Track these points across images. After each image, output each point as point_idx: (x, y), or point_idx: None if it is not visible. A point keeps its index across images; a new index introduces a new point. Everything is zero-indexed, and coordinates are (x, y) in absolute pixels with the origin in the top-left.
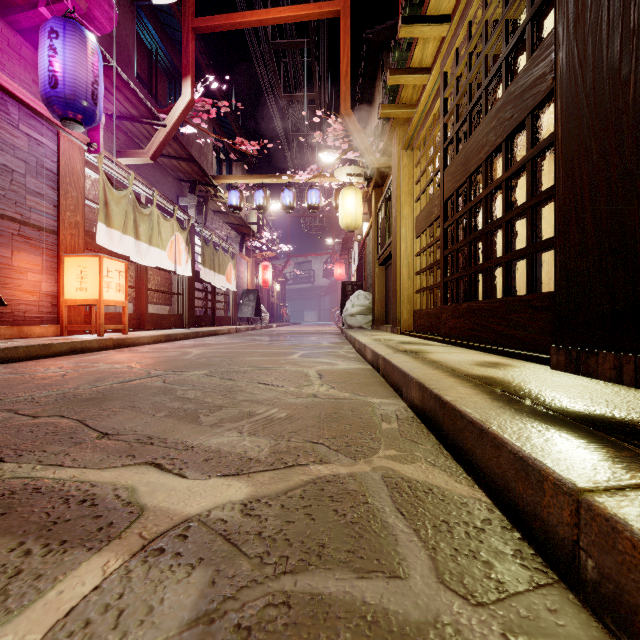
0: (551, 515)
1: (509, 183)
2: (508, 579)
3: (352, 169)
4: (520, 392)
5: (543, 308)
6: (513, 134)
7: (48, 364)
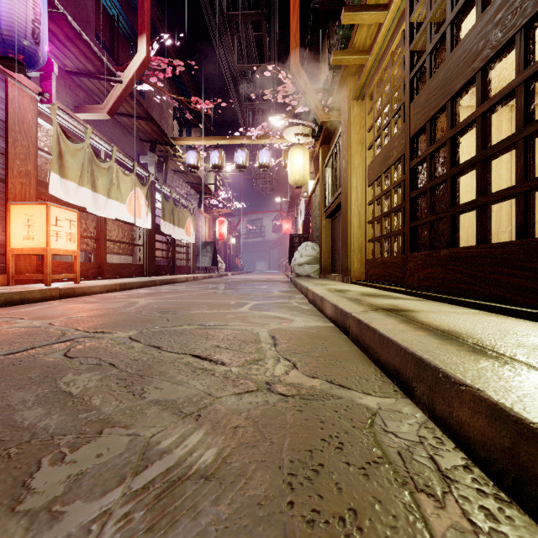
0: None
1: (528, 86)
2: None
3: (300, 129)
4: None
5: None
6: None
7: None
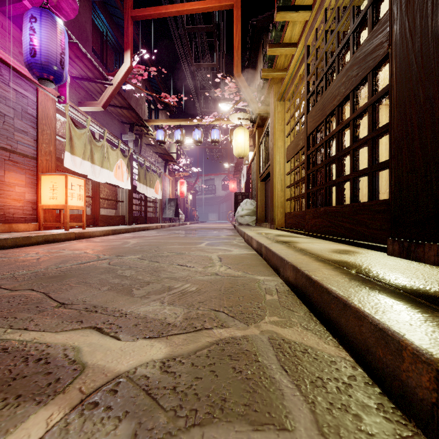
0: (410, 378)
1: (355, 122)
2: (376, 431)
3: (242, 115)
4: (370, 273)
5: (381, 211)
6: (358, 87)
7: (28, 250)
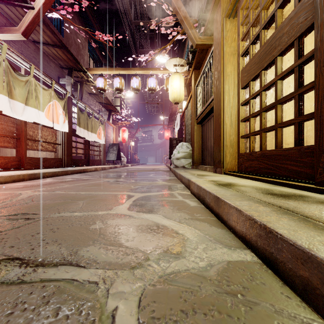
0: None
1: None
2: None
3: (177, 61)
4: None
5: None
6: None
7: None
